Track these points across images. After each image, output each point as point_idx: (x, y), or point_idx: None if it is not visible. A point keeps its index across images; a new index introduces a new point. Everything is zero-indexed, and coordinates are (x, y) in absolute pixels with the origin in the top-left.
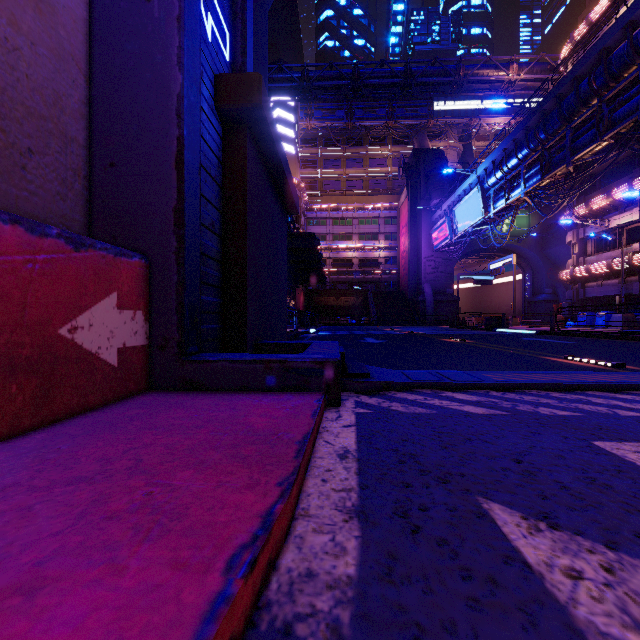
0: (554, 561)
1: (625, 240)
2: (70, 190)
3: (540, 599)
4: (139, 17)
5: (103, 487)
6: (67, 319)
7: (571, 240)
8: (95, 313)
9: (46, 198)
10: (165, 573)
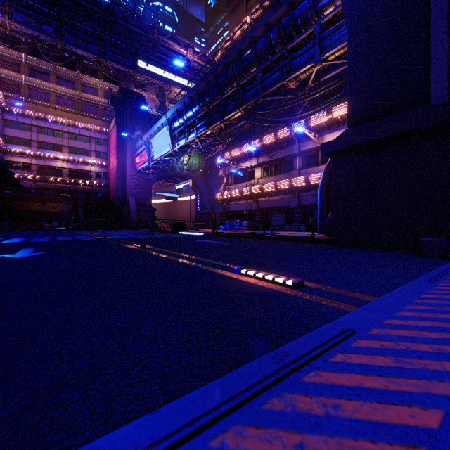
0: None
1: (247, 177)
2: None
3: None
4: None
5: None
6: None
7: (222, 174)
8: None
9: None
10: None
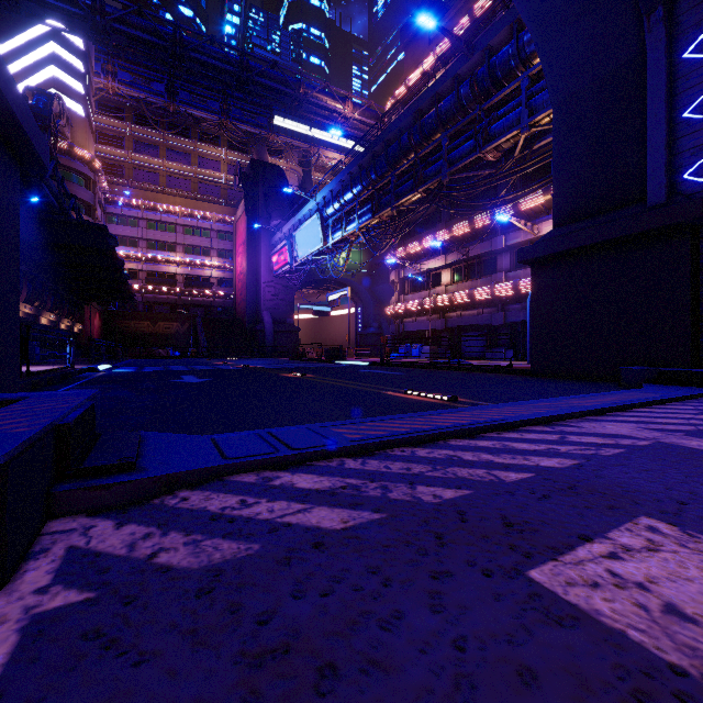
0: None
1: (431, 283)
2: None
3: None
4: None
5: None
6: None
7: (394, 279)
8: None
9: None
10: None
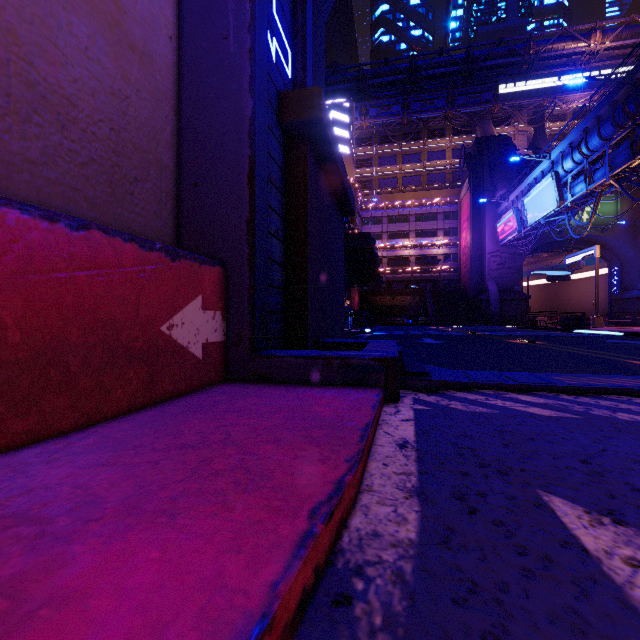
0: (614, 550)
1: None
2: (164, 209)
3: (595, 578)
4: (217, 54)
5: (205, 452)
6: (166, 318)
7: None
8: (186, 313)
9: (147, 218)
10: (263, 514)
